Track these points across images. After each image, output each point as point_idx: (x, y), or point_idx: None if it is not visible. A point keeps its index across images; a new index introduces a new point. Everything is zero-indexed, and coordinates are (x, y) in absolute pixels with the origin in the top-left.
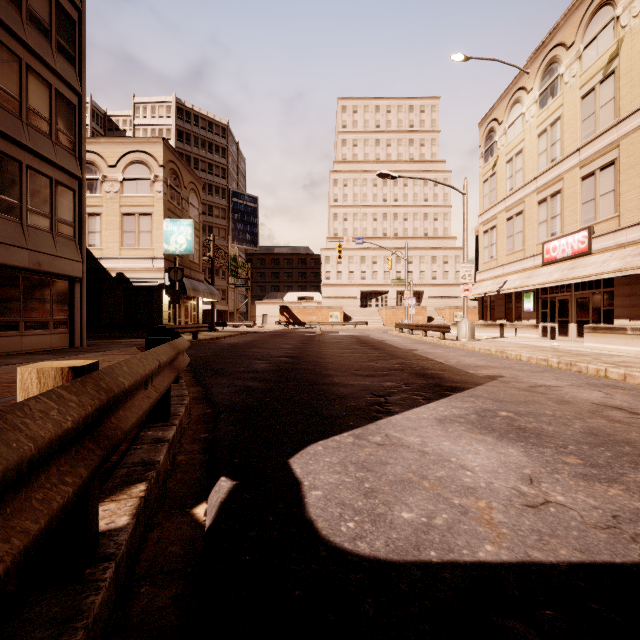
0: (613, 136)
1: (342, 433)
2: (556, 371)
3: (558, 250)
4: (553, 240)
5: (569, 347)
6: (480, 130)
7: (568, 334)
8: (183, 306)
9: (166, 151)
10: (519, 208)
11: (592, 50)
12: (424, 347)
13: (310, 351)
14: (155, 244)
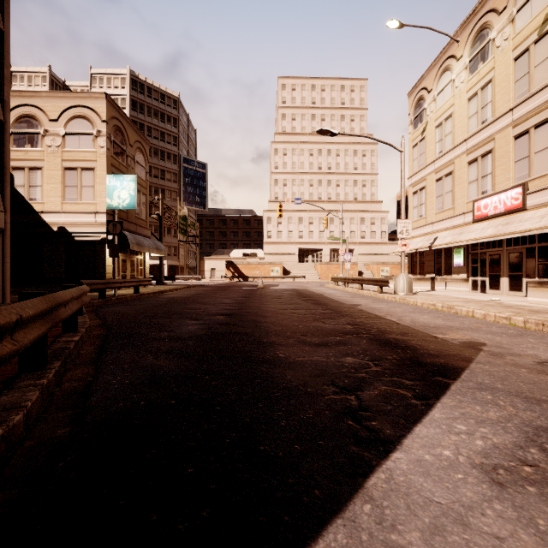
0: None
1: None
2: (536, 334)
3: (490, 207)
4: (484, 198)
5: (511, 301)
6: (409, 99)
7: (500, 288)
8: (129, 261)
9: (109, 107)
10: (448, 169)
11: (526, 12)
12: (366, 301)
13: (250, 307)
14: (98, 199)
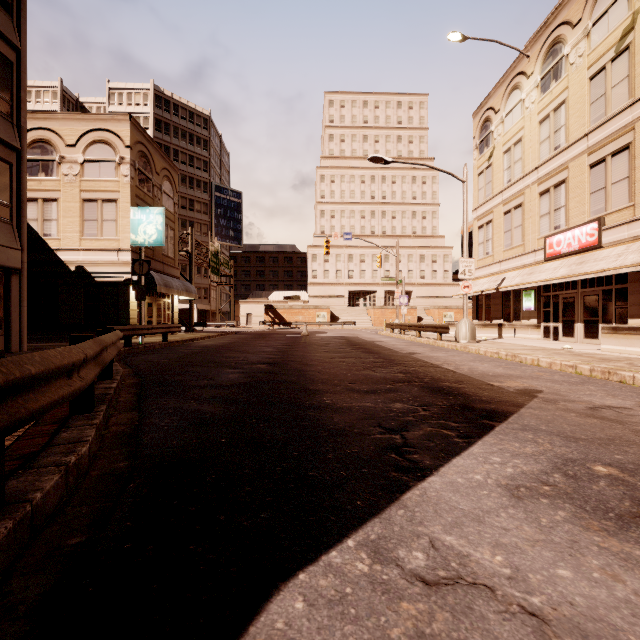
0: (627, 118)
1: (344, 538)
2: (598, 382)
3: (563, 244)
4: (557, 233)
5: (584, 349)
6: (474, 120)
7: (574, 335)
8: (155, 304)
9: (134, 130)
10: (518, 201)
11: (602, 26)
12: (422, 350)
13: (294, 355)
14: (121, 234)
